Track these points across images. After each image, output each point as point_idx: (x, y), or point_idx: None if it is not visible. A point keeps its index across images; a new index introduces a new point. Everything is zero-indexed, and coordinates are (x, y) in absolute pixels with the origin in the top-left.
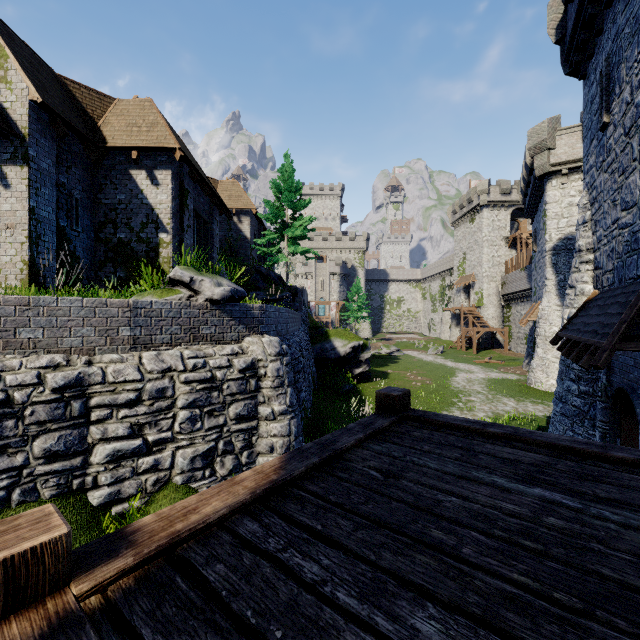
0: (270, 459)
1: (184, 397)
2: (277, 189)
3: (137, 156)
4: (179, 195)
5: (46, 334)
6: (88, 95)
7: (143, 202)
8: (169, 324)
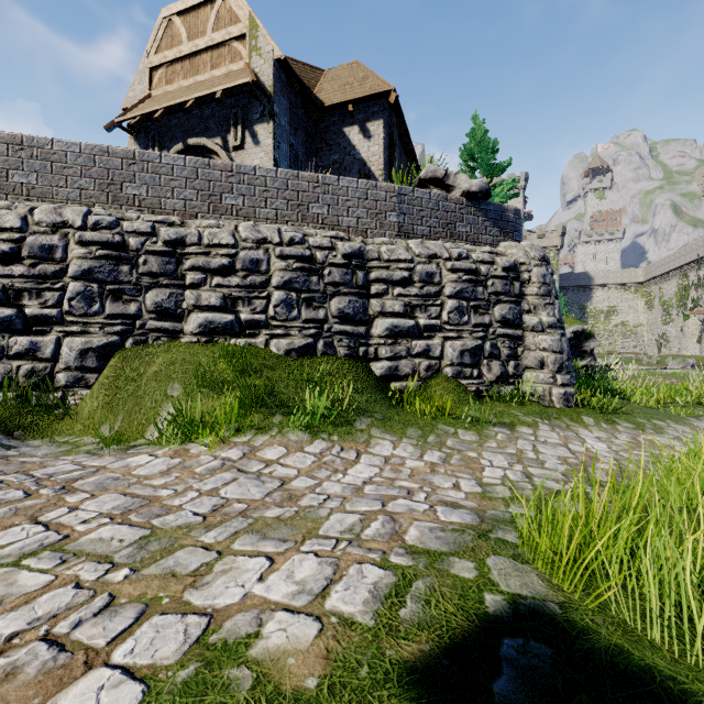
0: (540, 375)
1: (451, 285)
2: (471, 155)
3: (352, 109)
4: (388, 147)
5: (330, 212)
6: (304, 70)
7: (355, 158)
8: (428, 216)
